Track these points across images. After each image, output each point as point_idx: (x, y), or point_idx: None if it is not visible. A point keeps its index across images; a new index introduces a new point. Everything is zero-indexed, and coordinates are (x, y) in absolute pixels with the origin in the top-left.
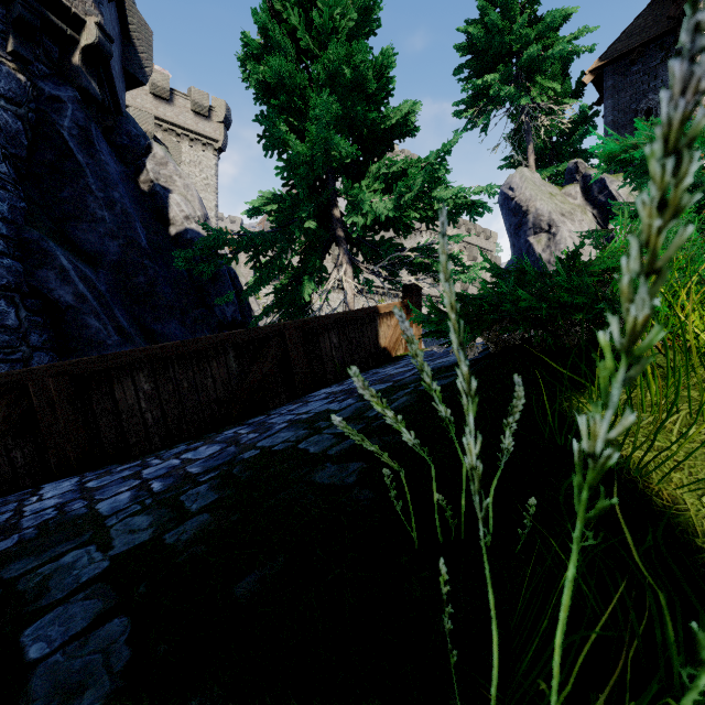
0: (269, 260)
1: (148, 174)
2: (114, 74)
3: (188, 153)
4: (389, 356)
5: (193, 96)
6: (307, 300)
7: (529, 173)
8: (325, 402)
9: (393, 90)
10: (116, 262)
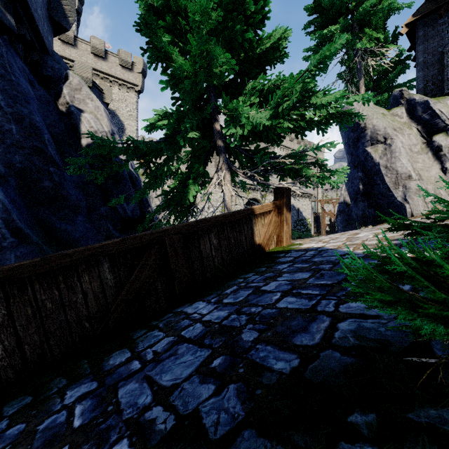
0: (156, 167)
1: (64, 97)
2: (35, 15)
3: (118, 94)
4: (263, 251)
5: (120, 55)
6: (191, 201)
7: None
8: (197, 364)
9: (268, 11)
10: (20, 169)
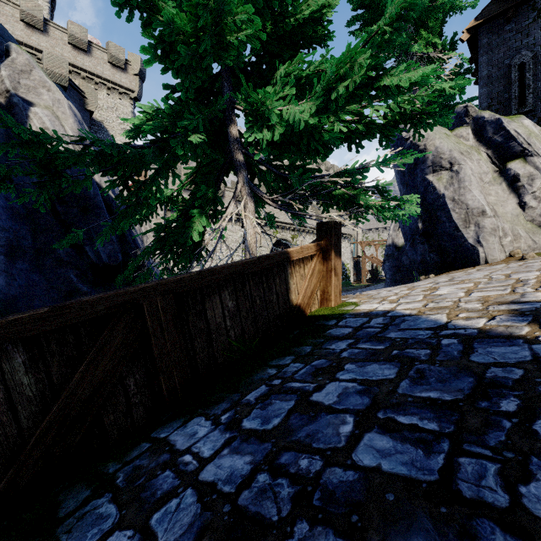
0: (138, 186)
1: (2, 82)
2: None
3: (106, 100)
4: (303, 315)
5: (110, 49)
6: (196, 240)
7: None
8: None
9: None
10: None
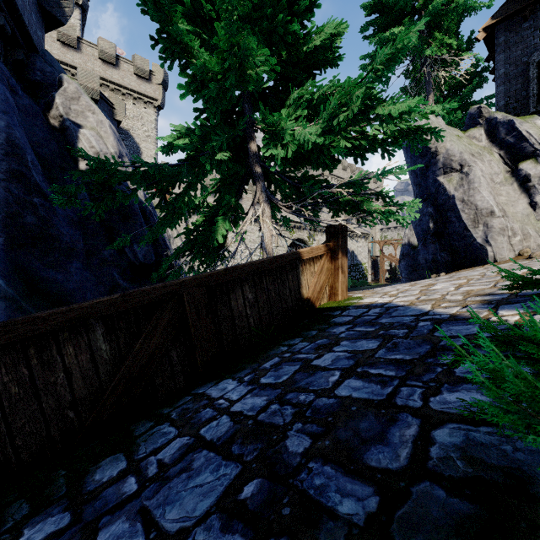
0: (173, 198)
1: (57, 108)
2: (18, 1)
3: (132, 110)
4: (312, 307)
5: (136, 62)
6: (220, 242)
7: (434, 118)
8: (219, 491)
9: None
10: None
